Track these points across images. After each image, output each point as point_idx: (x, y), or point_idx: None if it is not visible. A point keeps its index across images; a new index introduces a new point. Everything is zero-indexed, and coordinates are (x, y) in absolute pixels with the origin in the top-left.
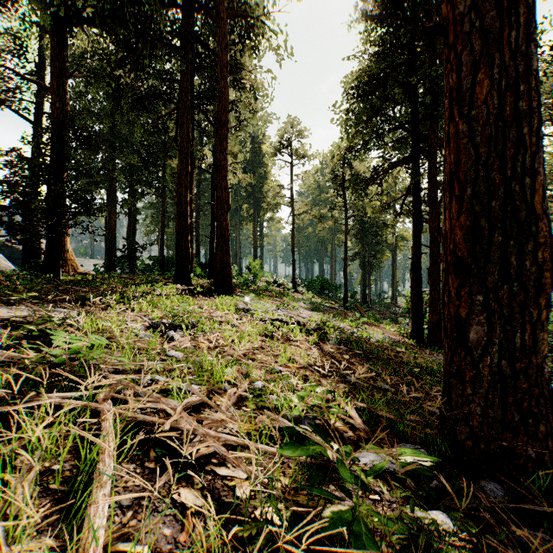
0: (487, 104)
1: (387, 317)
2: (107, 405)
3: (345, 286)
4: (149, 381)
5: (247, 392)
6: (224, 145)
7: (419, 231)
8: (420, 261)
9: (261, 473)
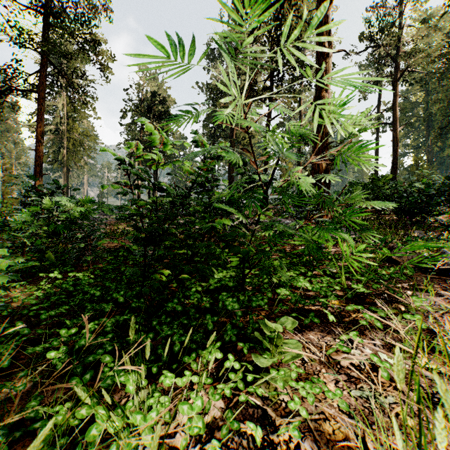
0: None
1: None
2: None
3: None
4: None
5: None
6: None
7: None
8: None
9: None
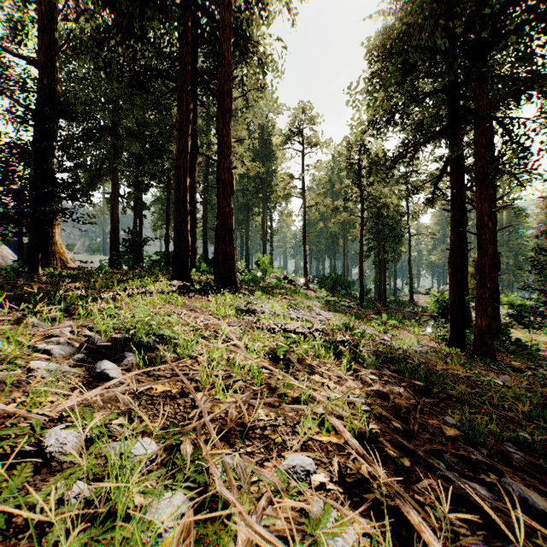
0: None
1: (407, 316)
2: None
3: (360, 283)
4: None
5: None
6: (227, 118)
7: (460, 216)
8: (461, 252)
9: None
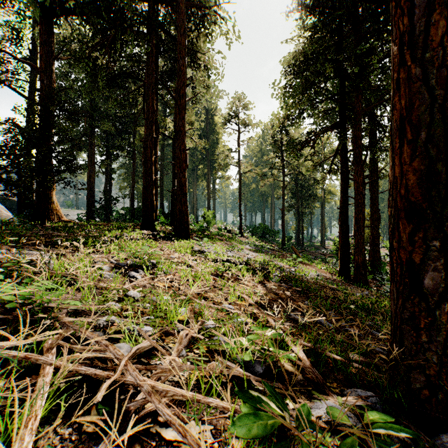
0: (442, 45)
1: (317, 257)
2: (50, 356)
3: (282, 232)
4: (105, 322)
5: (199, 332)
6: (182, 114)
7: (346, 185)
8: (347, 210)
9: (211, 434)
